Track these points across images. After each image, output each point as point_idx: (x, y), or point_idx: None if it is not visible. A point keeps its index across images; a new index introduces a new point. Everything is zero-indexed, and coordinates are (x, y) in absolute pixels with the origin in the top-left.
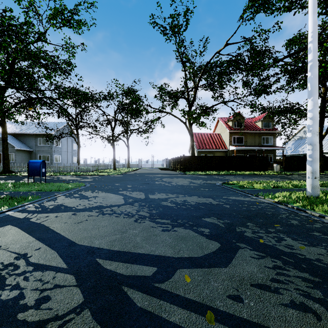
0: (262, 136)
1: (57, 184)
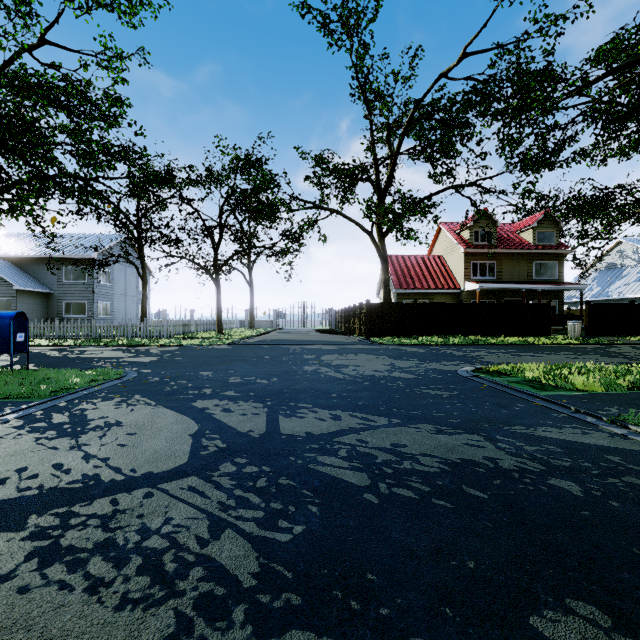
0: (535, 261)
1: (52, 373)
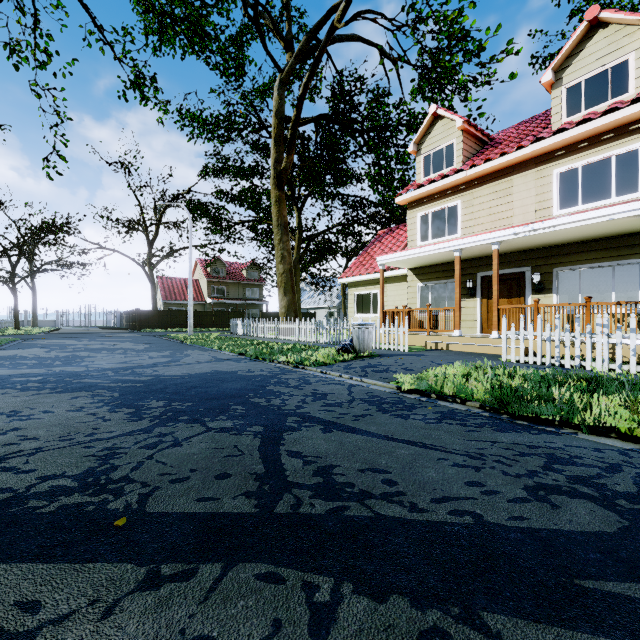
0: (248, 288)
1: None
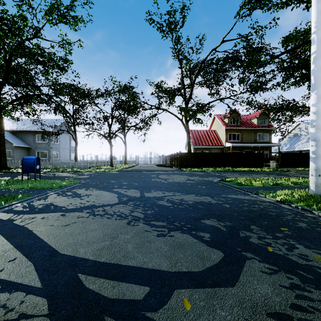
0: (258, 133)
1: (52, 181)
